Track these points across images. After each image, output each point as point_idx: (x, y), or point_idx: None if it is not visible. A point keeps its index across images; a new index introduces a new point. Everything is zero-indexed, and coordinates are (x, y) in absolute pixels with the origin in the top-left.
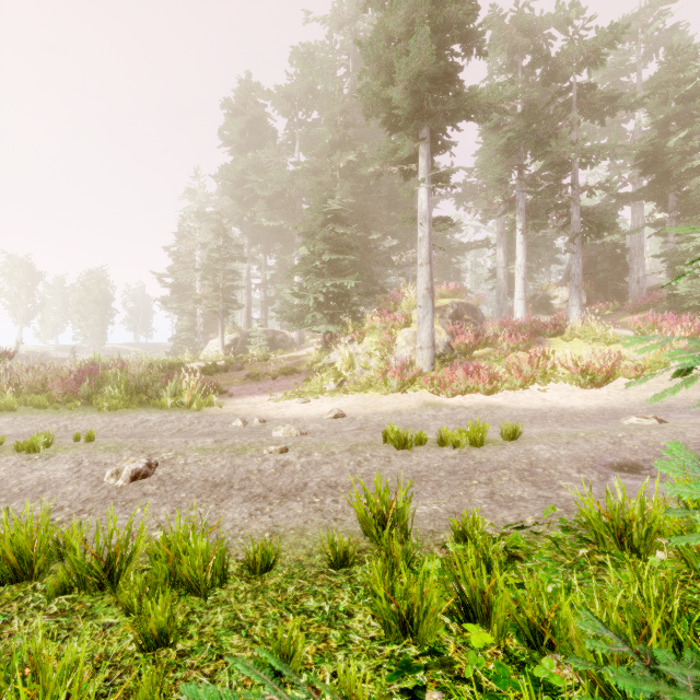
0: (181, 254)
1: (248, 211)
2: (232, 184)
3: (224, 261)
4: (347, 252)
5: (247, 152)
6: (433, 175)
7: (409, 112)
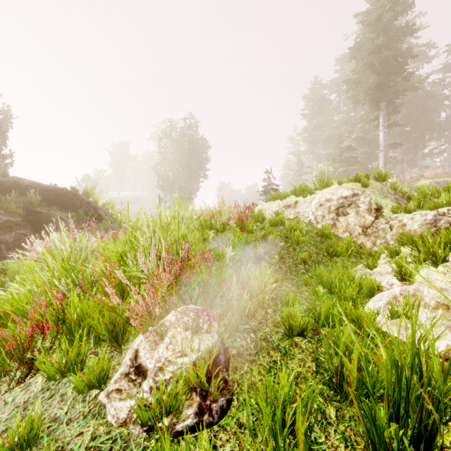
0: (285, 173)
1: (315, 148)
2: (308, 135)
3: (301, 176)
4: (354, 164)
5: (315, 117)
6: (388, 123)
7: (371, 99)
